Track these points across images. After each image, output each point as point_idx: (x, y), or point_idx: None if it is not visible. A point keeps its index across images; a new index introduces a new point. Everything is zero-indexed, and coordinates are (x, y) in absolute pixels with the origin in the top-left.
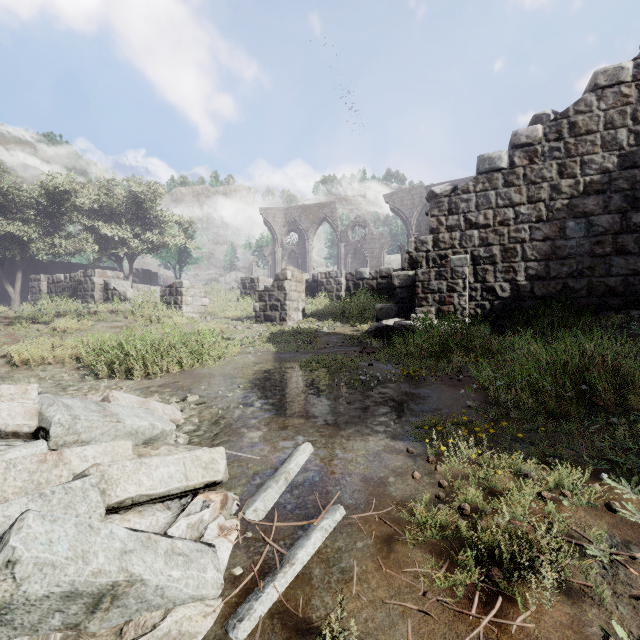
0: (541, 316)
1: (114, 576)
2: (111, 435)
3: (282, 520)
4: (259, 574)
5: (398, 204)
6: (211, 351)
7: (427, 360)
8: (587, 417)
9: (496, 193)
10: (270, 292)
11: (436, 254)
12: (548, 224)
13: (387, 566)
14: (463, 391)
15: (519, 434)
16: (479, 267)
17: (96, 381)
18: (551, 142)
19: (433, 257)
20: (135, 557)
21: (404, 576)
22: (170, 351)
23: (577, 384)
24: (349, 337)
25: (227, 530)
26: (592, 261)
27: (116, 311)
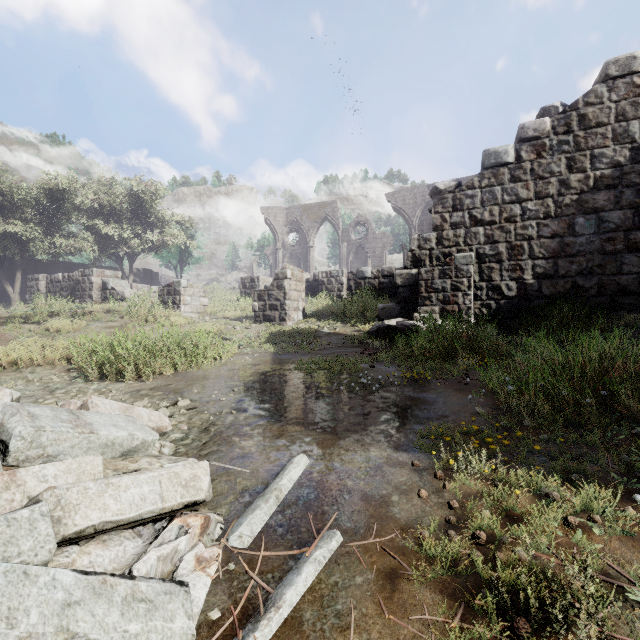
0: (550, 316)
1: (49, 639)
2: (83, 448)
3: (270, 548)
4: (239, 619)
5: (400, 203)
6: (207, 352)
7: (431, 362)
8: (609, 426)
9: (502, 189)
10: (269, 291)
11: (440, 252)
12: (556, 220)
13: (390, 611)
14: (471, 396)
15: (536, 446)
16: (484, 265)
17: (86, 383)
18: (560, 135)
19: (437, 255)
20: (81, 610)
21: (411, 625)
22: (164, 352)
23: (595, 389)
24: (350, 337)
25: (206, 562)
26: (603, 259)
27: (112, 311)
